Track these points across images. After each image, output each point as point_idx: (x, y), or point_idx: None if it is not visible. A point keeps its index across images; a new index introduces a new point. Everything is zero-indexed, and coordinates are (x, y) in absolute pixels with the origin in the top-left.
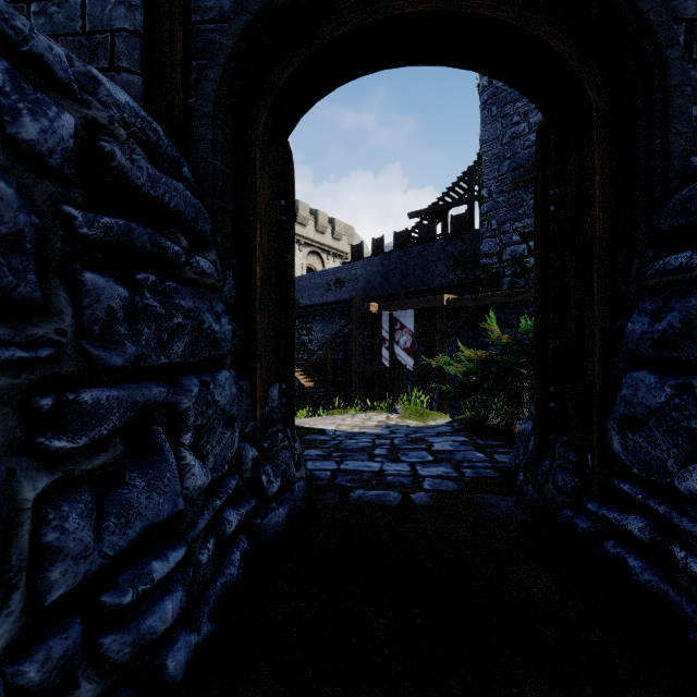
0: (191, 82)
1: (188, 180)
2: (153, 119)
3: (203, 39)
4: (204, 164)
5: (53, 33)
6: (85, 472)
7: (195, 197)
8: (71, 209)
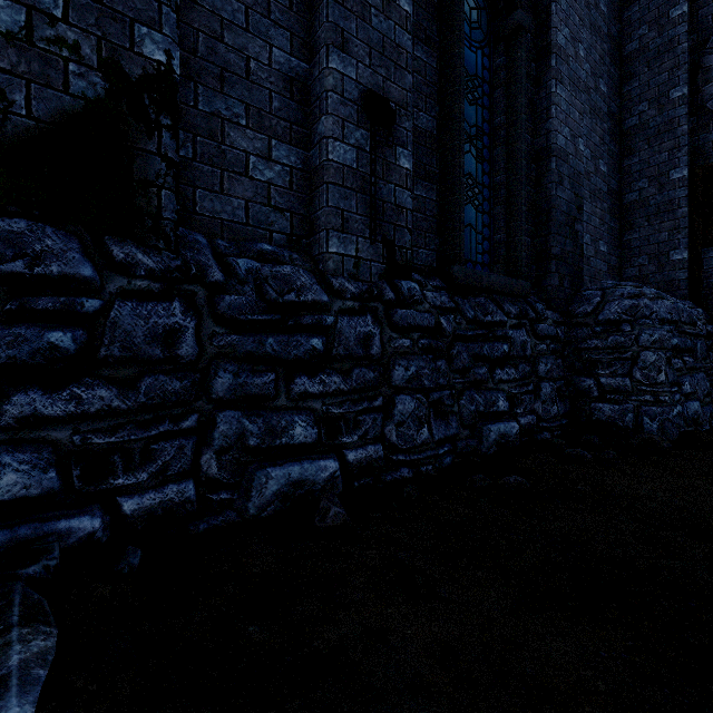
0: (703, 286)
1: (710, 320)
2: (690, 300)
3: (708, 274)
4: (712, 313)
5: (657, 282)
6: (711, 384)
7: (709, 323)
8: (707, 342)
